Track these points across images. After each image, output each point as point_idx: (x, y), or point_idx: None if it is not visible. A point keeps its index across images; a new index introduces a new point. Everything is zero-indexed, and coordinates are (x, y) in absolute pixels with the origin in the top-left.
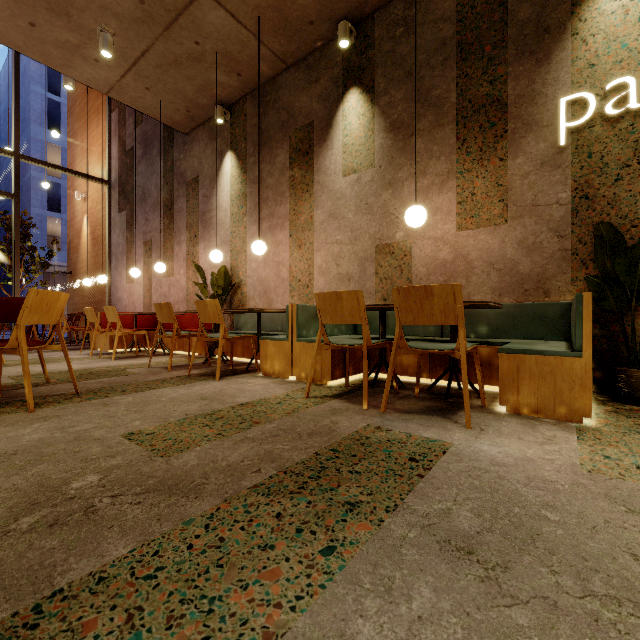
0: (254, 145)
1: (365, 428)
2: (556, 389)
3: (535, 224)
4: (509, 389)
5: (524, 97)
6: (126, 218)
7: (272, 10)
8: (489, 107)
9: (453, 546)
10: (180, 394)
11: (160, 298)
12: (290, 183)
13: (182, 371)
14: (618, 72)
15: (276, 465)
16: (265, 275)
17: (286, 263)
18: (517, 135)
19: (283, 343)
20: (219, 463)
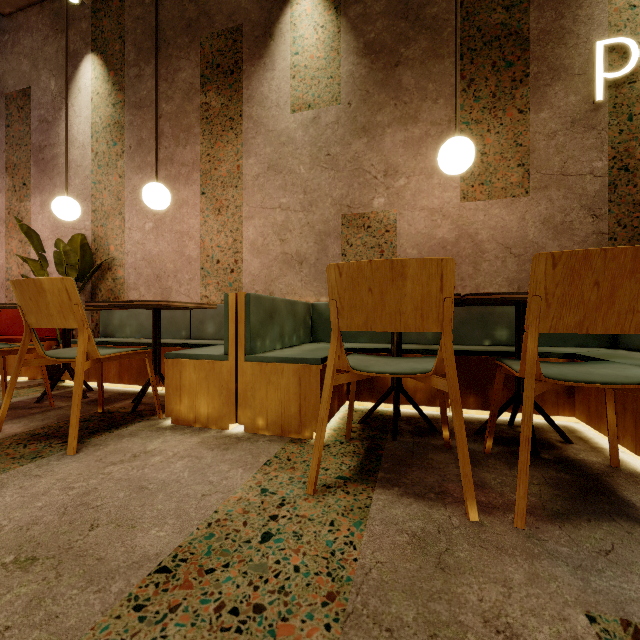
0: (137, 49)
1: None
2: None
3: (564, 198)
4: None
5: (550, 34)
6: None
7: None
8: (505, 40)
9: None
10: None
11: None
12: (202, 114)
13: None
14: None
15: None
16: (157, 252)
17: (195, 234)
18: (541, 82)
19: (217, 364)
20: None
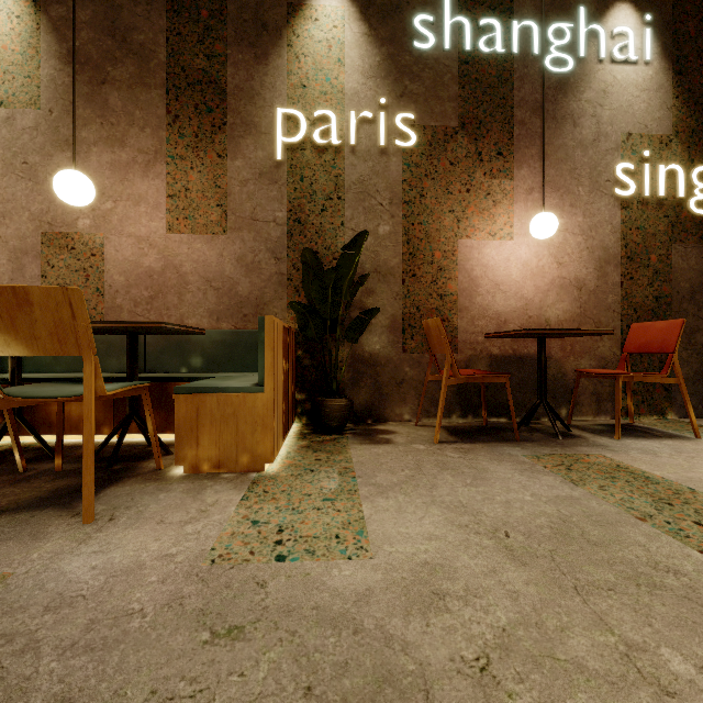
0: None
1: None
2: (239, 434)
3: (254, 241)
4: (187, 441)
5: (243, 91)
6: None
7: None
8: (206, 86)
9: None
10: None
11: None
12: None
13: None
14: (324, 103)
15: None
16: None
17: None
18: (236, 133)
19: None
20: None
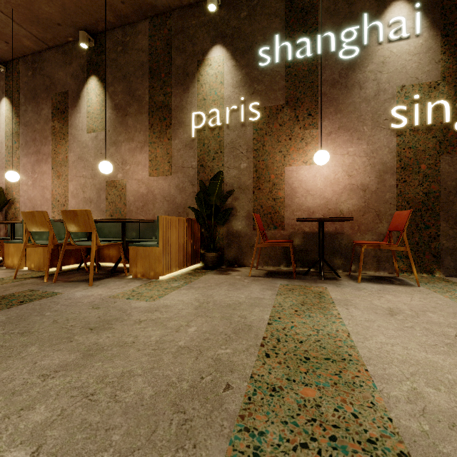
0: (25, 97)
1: (22, 291)
2: (150, 263)
3: (183, 177)
4: (133, 265)
5: (178, 107)
6: None
7: (23, 8)
8: (163, 108)
9: None
10: None
11: None
12: (52, 131)
13: None
14: (214, 106)
15: None
16: (33, 195)
17: (49, 188)
18: (176, 127)
19: (20, 245)
20: None
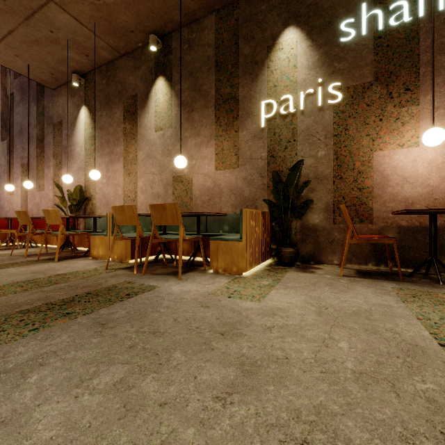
0: (100, 104)
1: (121, 283)
2: (232, 258)
3: (251, 169)
4: (214, 259)
5: (246, 98)
6: (7, 146)
7: (103, 20)
8: (230, 100)
9: (99, 323)
10: (19, 271)
11: (34, 206)
12: (123, 132)
13: (35, 257)
14: (286, 92)
15: (45, 301)
16: (107, 192)
17: (121, 185)
18: (243, 118)
19: (104, 237)
20: (10, 302)
